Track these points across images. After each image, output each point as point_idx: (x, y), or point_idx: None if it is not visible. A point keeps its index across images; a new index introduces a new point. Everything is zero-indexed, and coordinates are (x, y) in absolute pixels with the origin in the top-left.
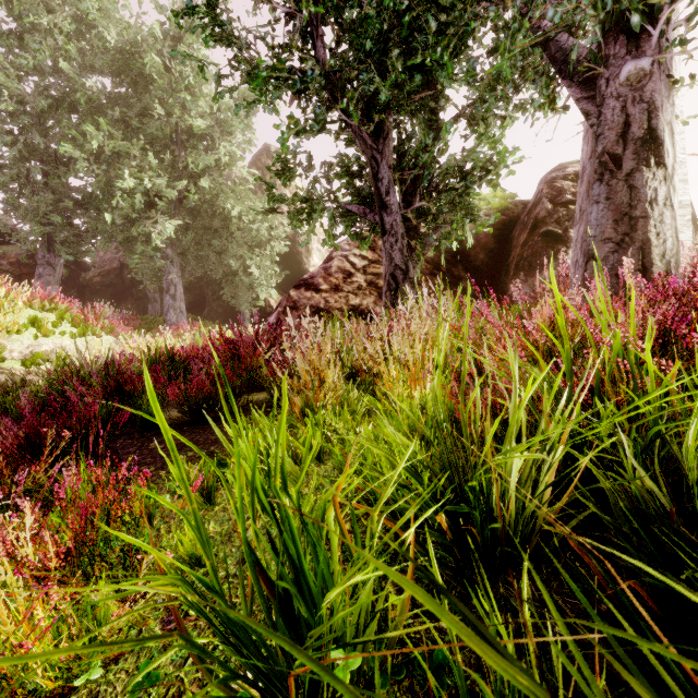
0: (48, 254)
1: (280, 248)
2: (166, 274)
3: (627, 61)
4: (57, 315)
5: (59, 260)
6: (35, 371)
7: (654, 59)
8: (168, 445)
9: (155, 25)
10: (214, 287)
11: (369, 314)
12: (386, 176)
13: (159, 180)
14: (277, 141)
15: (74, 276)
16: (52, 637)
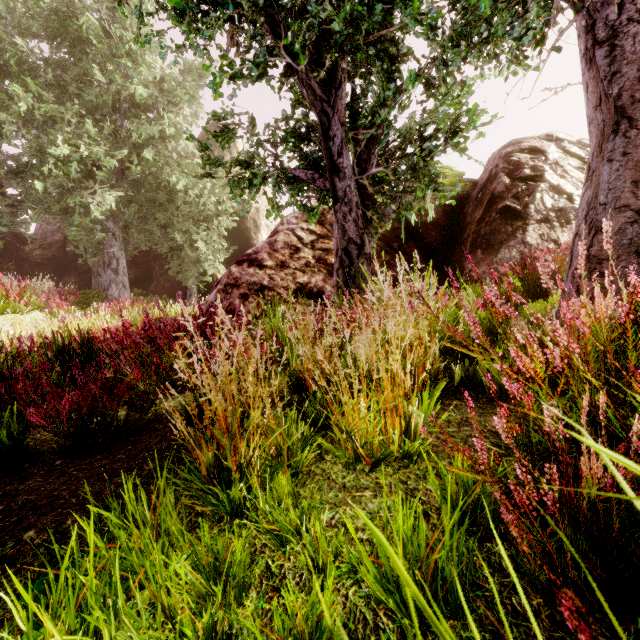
0: None
1: (228, 223)
2: (107, 247)
3: None
4: None
5: None
6: None
7: None
8: None
9: None
10: (161, 261)
11: (319, 299)
12: (338, 133)
13: (97, 148)
14: (208, 86)
15: (12, 248)
16: None
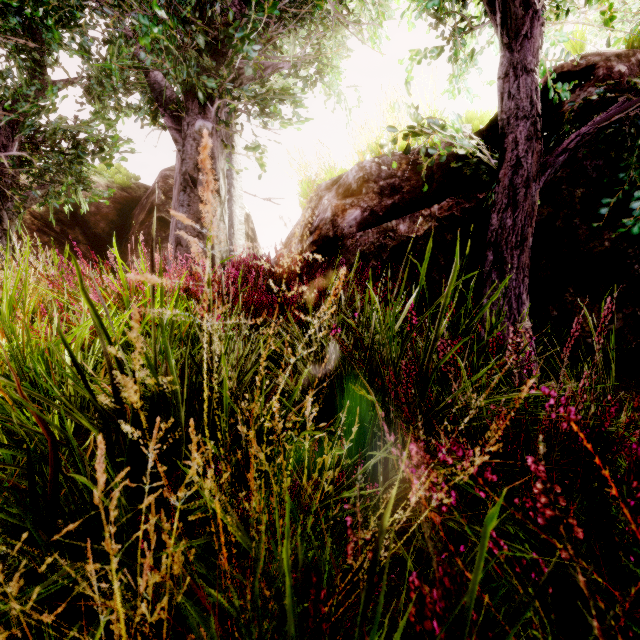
0: None
1: None
2: None
3: (199, 119)
4: None
5: None
6: None
7: (214, 126)
8: None
9: None
10: None
11: None
12: None
13: None
14: None
15: None
16: None
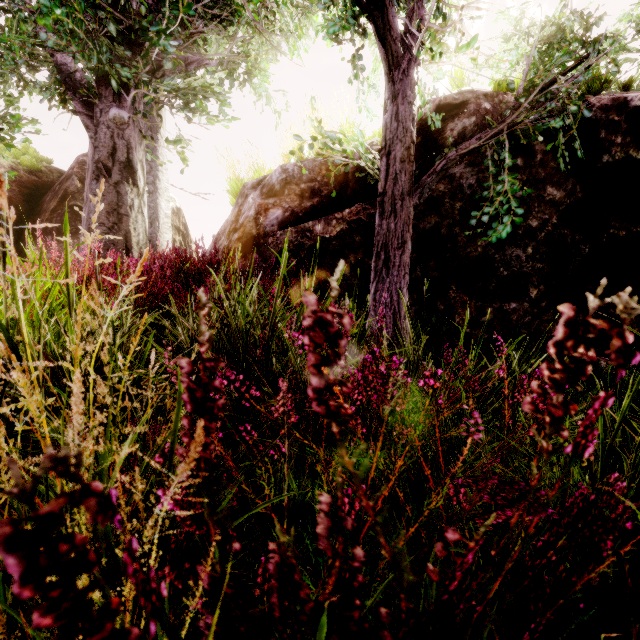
0: None
1: None
2: None
3: (114, 107)
4: None
5: None
6: None
7: (131, 116)
8: None
9: None
10: None
11: None
12: None
13: None
14: None
15: None
16: None
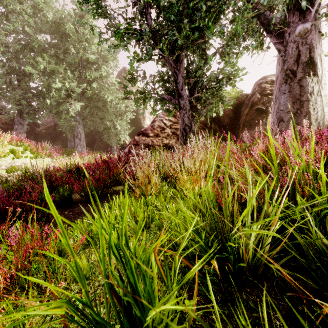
0: (20, 119)
1: (130, 116)
2: (76, 128)
3: (299, 24)
4: (23, 148)
5: (25, 121)
6: (12, 175)
7: (312, 23)
8: (59, 225)
9: (71, 10)
10: (99, 134)
11: (173, 148)
12: (181, 81)
13: (73, 84)
14: (128, 64)
15: (33, 129)
16: (2, 324)
